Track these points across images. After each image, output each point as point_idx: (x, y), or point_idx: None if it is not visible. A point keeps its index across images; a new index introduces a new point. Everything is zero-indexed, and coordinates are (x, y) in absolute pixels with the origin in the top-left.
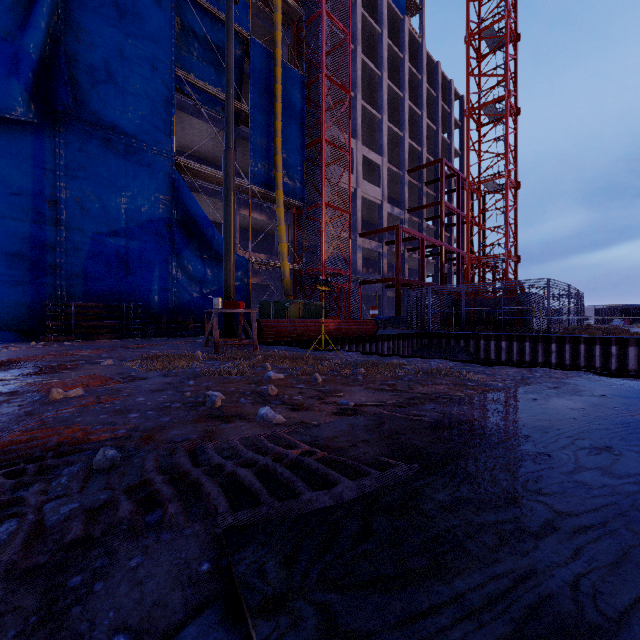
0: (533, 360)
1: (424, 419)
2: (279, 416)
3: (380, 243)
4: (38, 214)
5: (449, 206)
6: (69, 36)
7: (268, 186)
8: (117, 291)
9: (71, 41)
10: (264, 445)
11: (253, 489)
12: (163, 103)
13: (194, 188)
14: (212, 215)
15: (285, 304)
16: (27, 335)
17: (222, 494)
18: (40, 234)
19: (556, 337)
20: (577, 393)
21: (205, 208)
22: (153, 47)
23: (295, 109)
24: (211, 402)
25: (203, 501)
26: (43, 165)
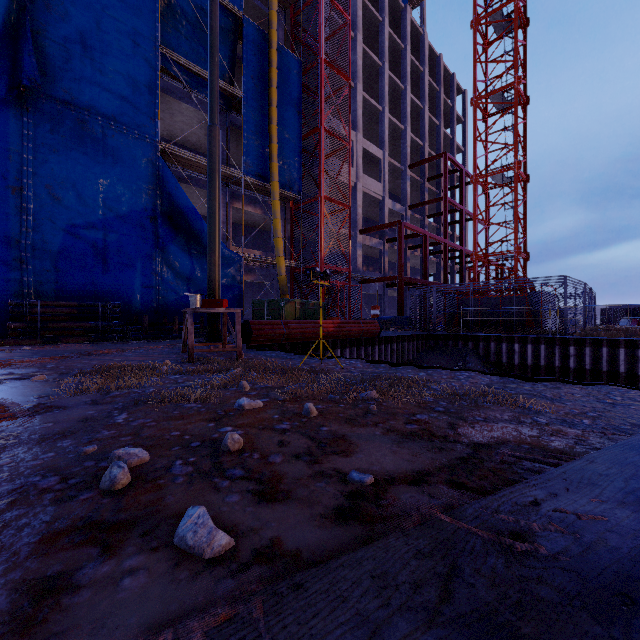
0: (549, 364)
1: (541, 552)
2: (220, 536)
3: (381, 240)
4: (0, 202)
5: (453, 202)
6: (37, 3)
7: (263, 177)
8: (93, 289)
9: (40, 9)
10: None
11: None
12: (146, 83)
13: (183, 178)
14: (204, 209)
15: (280, 303)
16: None
17: None
18: (3, 224)
19: (575, 339)
20: None
21: (196, 201)
22: (135, 21)
23: (292, 96)
24: (109, 479)
25: None
26: (6, 147)
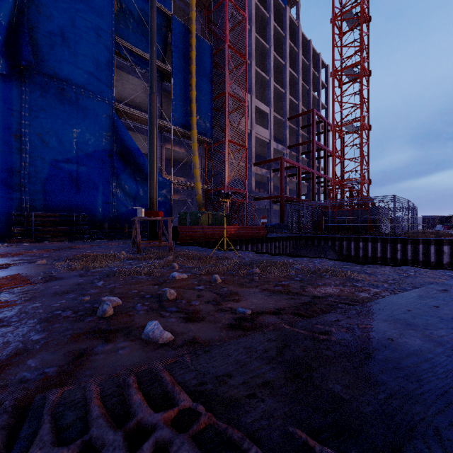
0: (383, 256)
1: (332, 339)
2: (167, 333)
3: (268, 170)
4: (6, 145)
5: (318, 144)
6: (31, 9)
7: (186, 127)
8: (69, 204)
9: (33, 13)
10: (129, 396)
11: None
12: (105, 62)
13: (130, 128)
14: (145, 149)
15: (198, 214)
16: None
17: None
18: (8, 160)
19: (401, 239)
20: None
21: (139, 143)
22: (98, 20)
23: (206, 70)
24: (102, 311)
25: None
26: (11, 107)
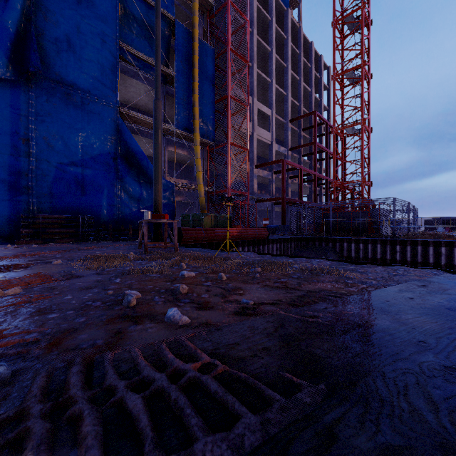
0: (383, 257)
1: (319, 321)
2: (185, 317)
3: (270, 172)
4: (15, 149)
5: (320, 145)
6: (39, 16)
7: (188, 130)
8: (75, 206)
9: (40, 20)
10: (164, 356)
11: (139, 428)
12: (110, 67)
13: (134, 131)
14: (147, 151)
15: (201, 216)
16: (6, 239)
17: (100, 438)
18: (16, 164)
19: (400, 241)
20: (445, 292)
21: (142, 146)
22: (102, 26)
23: (208, 74)
24: (127, 301)
25: (76, 447)
26: (19, 112)
